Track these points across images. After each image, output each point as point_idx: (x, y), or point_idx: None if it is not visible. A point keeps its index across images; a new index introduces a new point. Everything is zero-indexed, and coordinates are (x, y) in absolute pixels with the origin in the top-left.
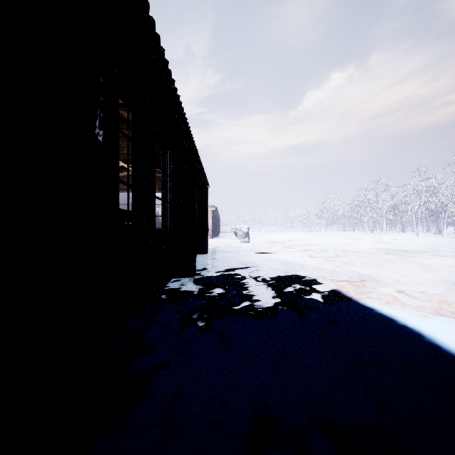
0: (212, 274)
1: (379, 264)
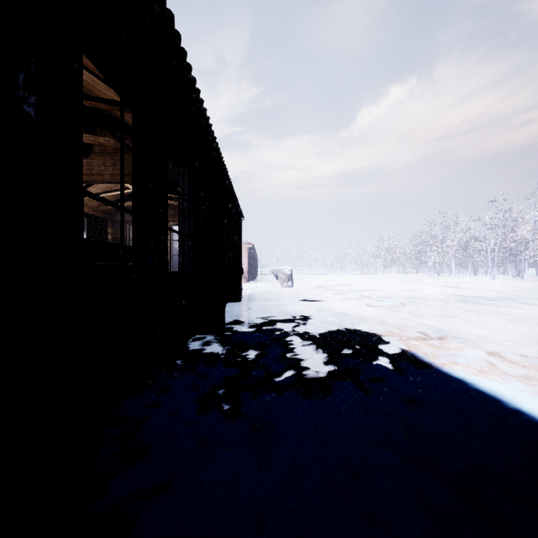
0: (245, 330)
1: (456, 315)
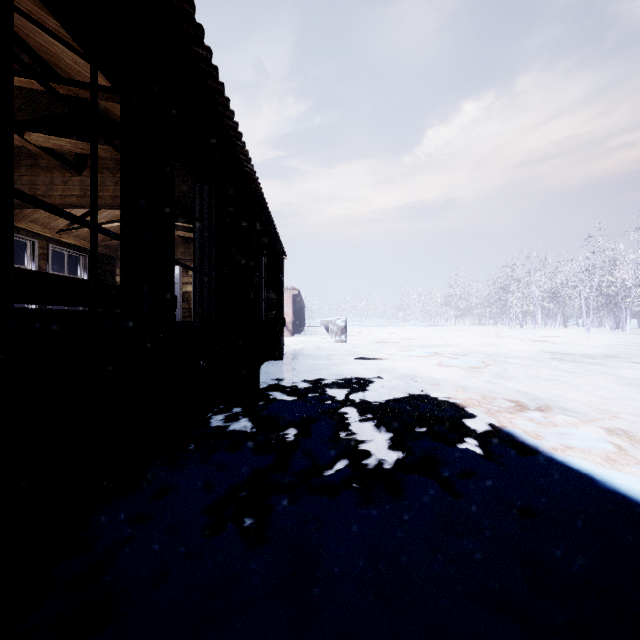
0: (286, 398)
1: (553, 378)
